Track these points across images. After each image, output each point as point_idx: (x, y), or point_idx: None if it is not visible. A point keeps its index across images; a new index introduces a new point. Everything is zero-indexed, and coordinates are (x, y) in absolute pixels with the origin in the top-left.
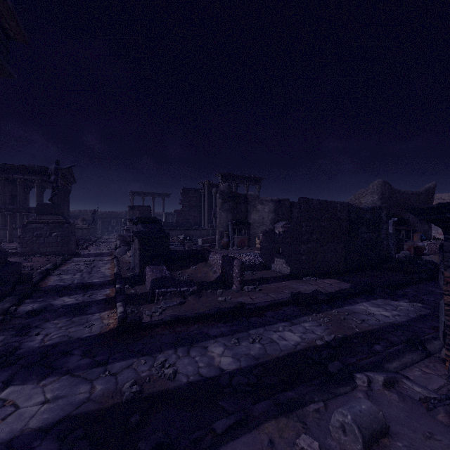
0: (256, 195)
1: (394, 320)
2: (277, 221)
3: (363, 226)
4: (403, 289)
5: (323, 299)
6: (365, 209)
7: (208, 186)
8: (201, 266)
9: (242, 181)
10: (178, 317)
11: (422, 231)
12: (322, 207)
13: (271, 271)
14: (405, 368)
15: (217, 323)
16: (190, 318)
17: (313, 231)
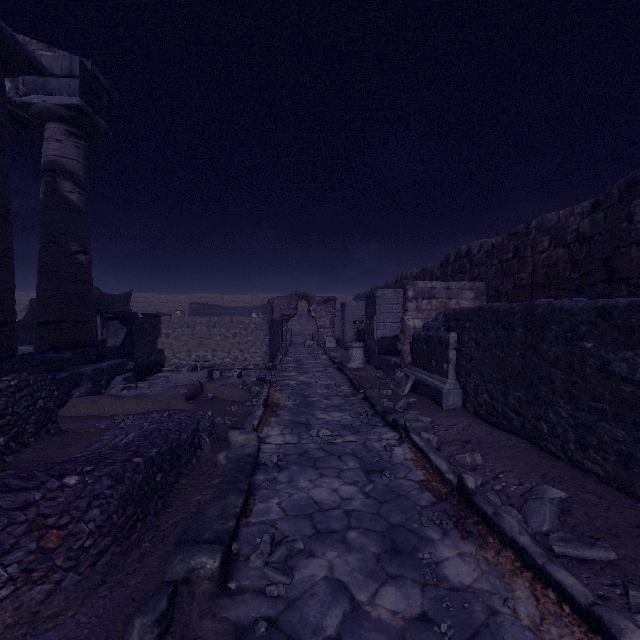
0: None
1: None
2: None
3: None
4: None
5: None
6: None
7: None
8: None
9: None
10: None
11: None
12: None
13: None
14: None
15: None
16: None
17: None
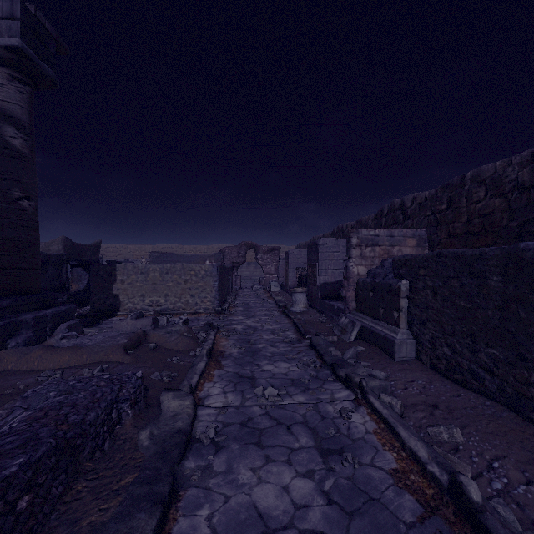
0: None
1: None
2: None
3: (51, 266)
4: None
5: None
6: (52, 255)
7: None
8: None
9: None
10: None
11: None
12: None
13: None
14: None
15: None
16: None
17: None
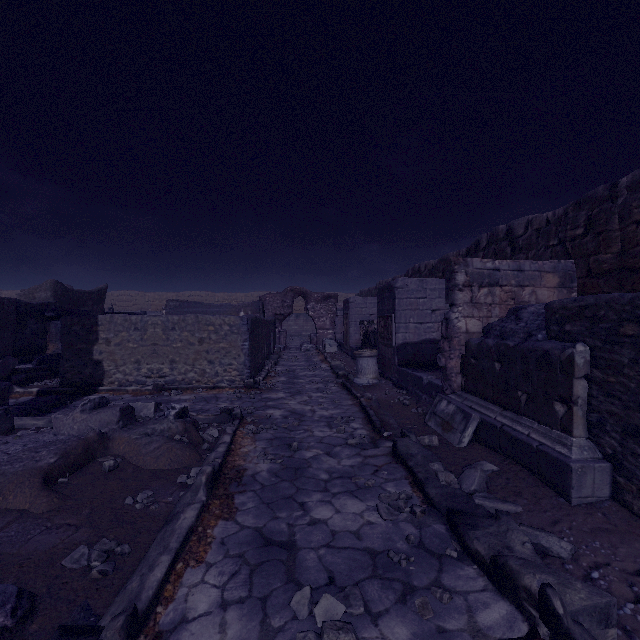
0: None
1: None
2: None
3: (32, 319)
4: None
5: None
6: (34, 304)
7: None
8: None
9: None
10: None
11: None
12: None
13: None
14: None
15: None
16: None
17: None
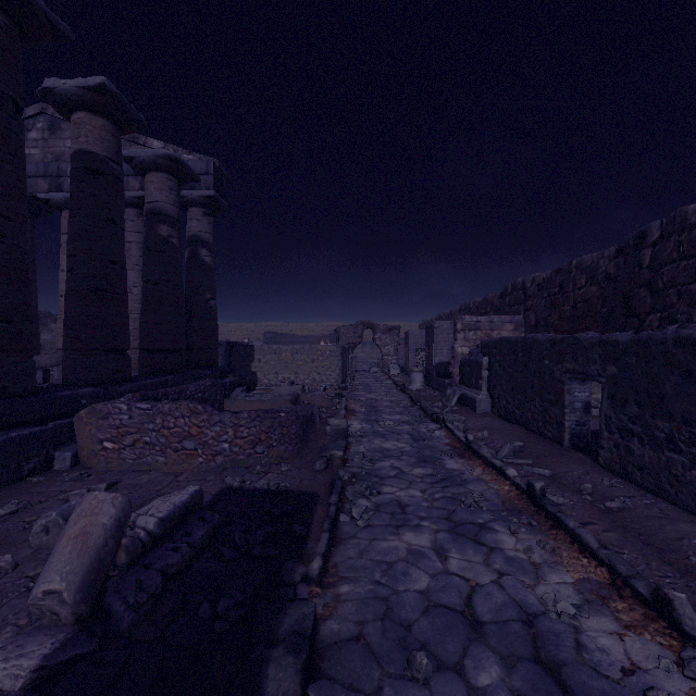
0: (48, 312)
1: None
2: None
3: None
4: None
5: None
6: None
7: None
8: None
9: None
10: None
11: None
12: None
13: None
14: None
15: None
16: None
17: None
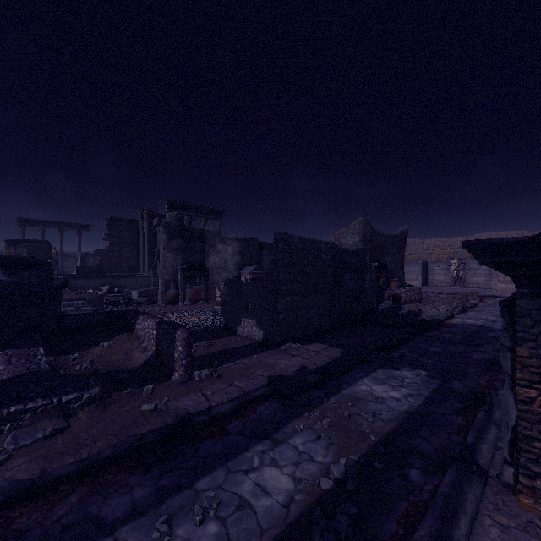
0: (216, 230)
1: (409, 406)
2: (243, 266)
3: (348, 273)
4: (398, 350)
5: (314, 382)
6: (350, 251)
7: (149, 217)
8: (120, 341)
9: (197, 212)
10: (27, 486)
11: (397, 277)
12: (304, 247)
13: (237, 338)
14: (473, 525)
15: (129, 476)
16: (63, 478)
17: (293, 280)
